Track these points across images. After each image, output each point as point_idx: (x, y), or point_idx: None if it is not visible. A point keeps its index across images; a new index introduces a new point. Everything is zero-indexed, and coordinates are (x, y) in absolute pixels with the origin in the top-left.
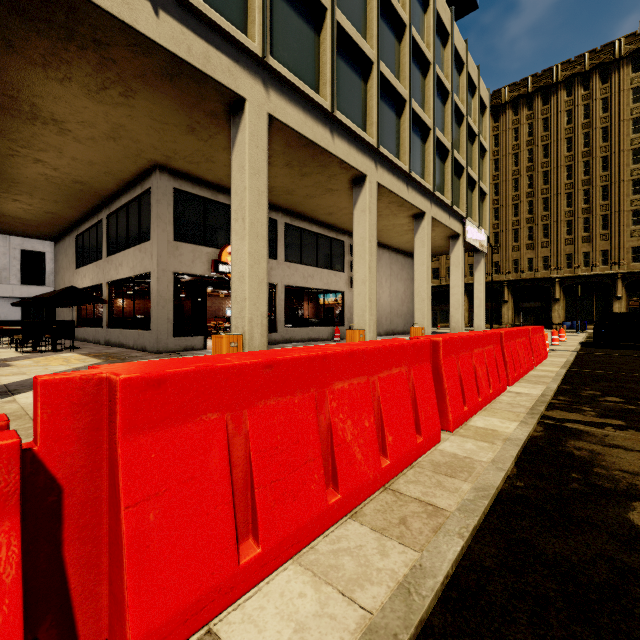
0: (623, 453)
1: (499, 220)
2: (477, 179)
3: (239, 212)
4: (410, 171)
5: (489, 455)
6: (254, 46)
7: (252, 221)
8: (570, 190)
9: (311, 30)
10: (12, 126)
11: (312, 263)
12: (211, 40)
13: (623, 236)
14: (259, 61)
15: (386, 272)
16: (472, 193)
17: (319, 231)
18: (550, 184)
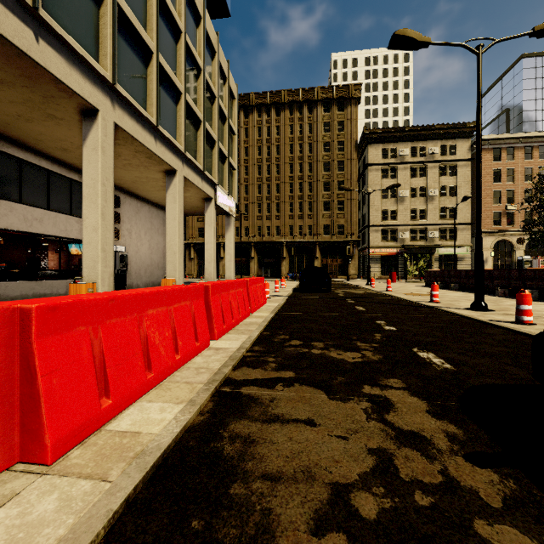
0: (278, 431)
1: (248, 195)
2: (227, 155)
3: None
4: (157, 124)
5: (60, 530)
6: None
7: None
8: (292, 181)
9: None
10: None
11: (41, 204)
12: None
13: (319, 217)
14: None
15: (145, 225)
16: (224, 165)
17: (52, 168)
18: (280, 174)
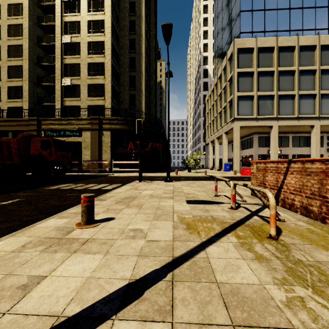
0: None
1: None
2: None
3: (271, 145)
4: None
5: None
6: (274, 116)
7: (274, 147)
8: None
9: (291, 100)
10: (231, 134)
11: (305, 146)
12: (266, 120)
13: None
14: (276, 117)
15: None
16: None
17: (308, 135)
18: None
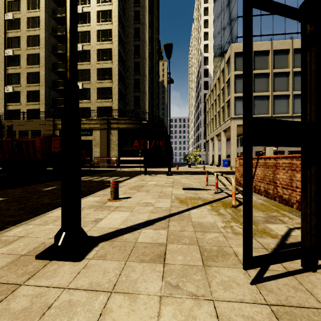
0: None
1: None
2: None
3: None
4: None
5: None
6: (269, 115)
7: None
8: None
9: (285, 100)
10: (229, 131)
11: None
12: None
13: None
14: (271, 116)
15: None
16: None
17: None
18: None
